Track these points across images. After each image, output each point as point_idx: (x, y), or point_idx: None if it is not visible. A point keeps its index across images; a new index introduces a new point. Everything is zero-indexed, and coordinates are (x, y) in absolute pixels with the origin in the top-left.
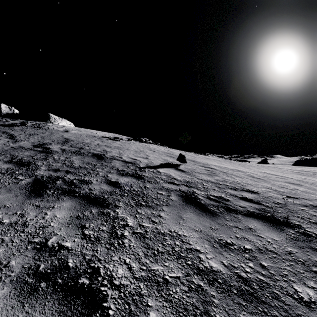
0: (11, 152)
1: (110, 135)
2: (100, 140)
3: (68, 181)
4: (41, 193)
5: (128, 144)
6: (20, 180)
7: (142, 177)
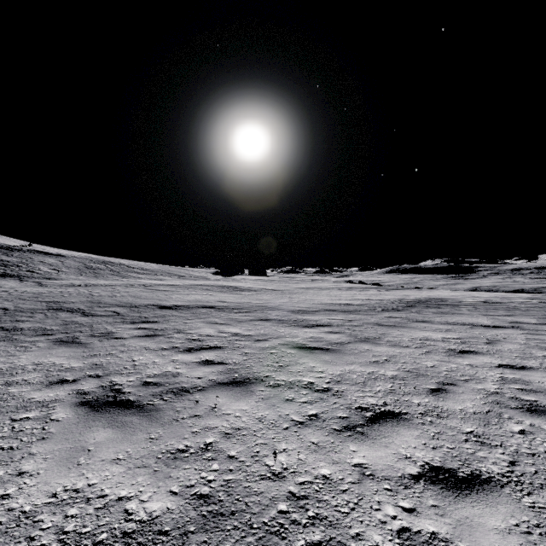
0: None
1: None
2: None
3: None
4: None
5: None
6: None
7: (14, 247)
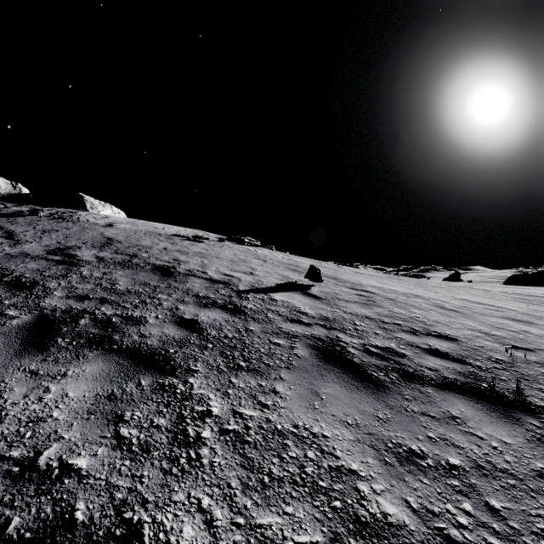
0: (3, 264)
1: (188, 233)
2: (169, 242)
3: (101, 319)
4: (46, 345)
5: (219, 249)
6: (10, 317)
7: (243, 310)
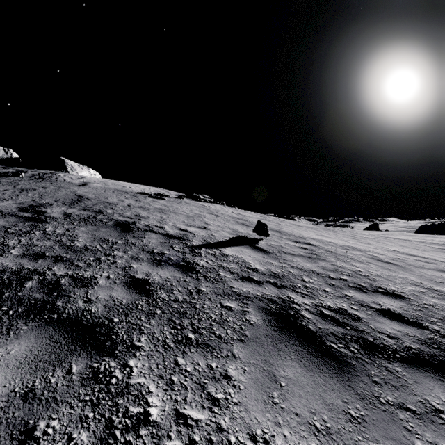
0: None
1: (151, 191)
2: (133, 199)
3: (49, 281)
4: None
5: (177, 205)
6: None
7: (195, 268)
